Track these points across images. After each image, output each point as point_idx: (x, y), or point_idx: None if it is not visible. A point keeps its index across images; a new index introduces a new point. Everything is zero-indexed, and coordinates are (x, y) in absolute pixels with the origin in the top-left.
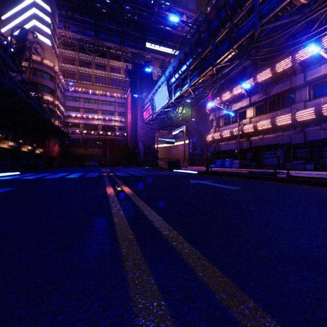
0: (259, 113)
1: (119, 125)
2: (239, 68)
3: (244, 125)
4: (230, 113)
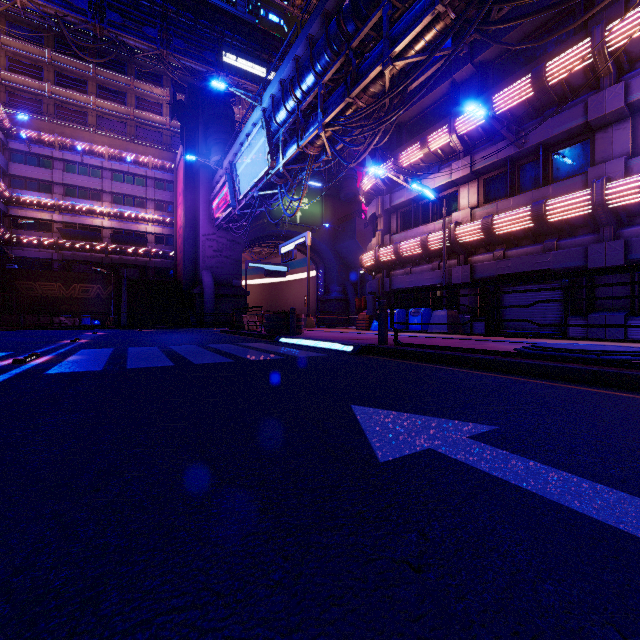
0: (493, 197)
1: (157, 231)
2: (443, 87)
3: (457, 225)
4: (425, 191)
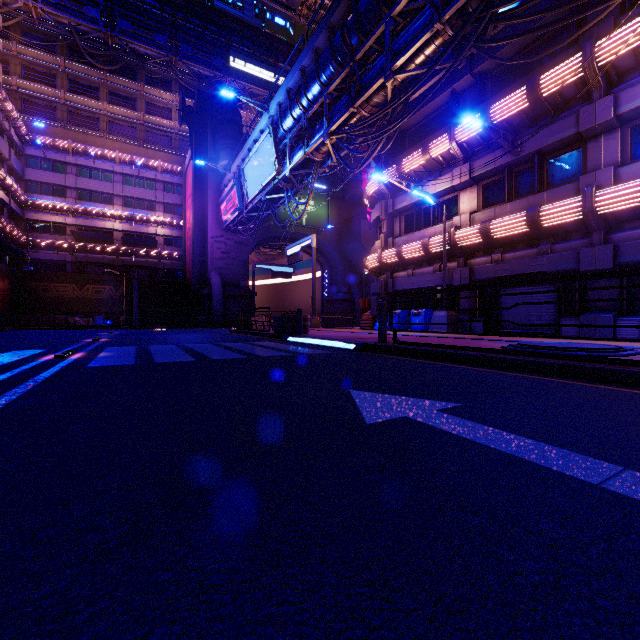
0: (492, 202)
1: (166, 233)
2: (444, 96)
3: (457, 229)
4: (425, 197)
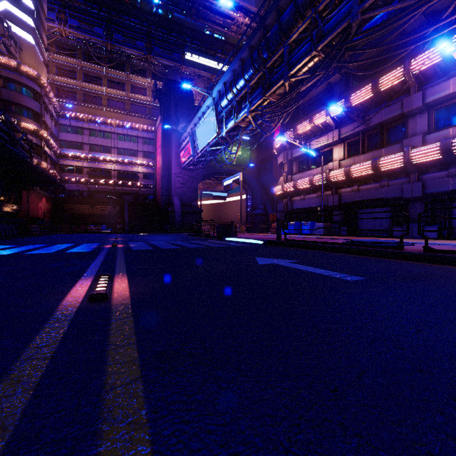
0: (353, 153)
1: (144, 171)
2: (323, 86)
3: (330, 170)
4: (310, 151)
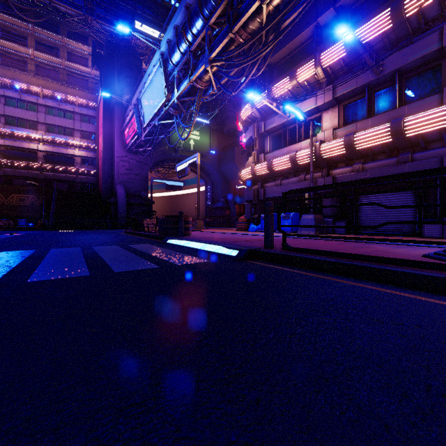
0: (351, 120)
1: (82, 154)
2: (308, 30)
3: (322, 143)
4: (295, 113)
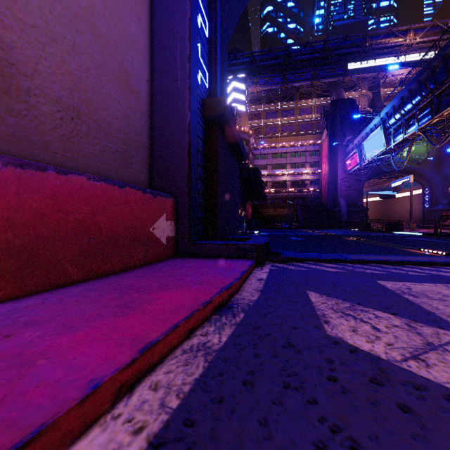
0: None
1: (311, 178)
2: None
3: None
4: None
